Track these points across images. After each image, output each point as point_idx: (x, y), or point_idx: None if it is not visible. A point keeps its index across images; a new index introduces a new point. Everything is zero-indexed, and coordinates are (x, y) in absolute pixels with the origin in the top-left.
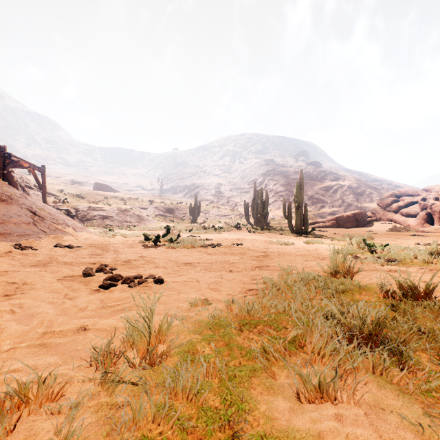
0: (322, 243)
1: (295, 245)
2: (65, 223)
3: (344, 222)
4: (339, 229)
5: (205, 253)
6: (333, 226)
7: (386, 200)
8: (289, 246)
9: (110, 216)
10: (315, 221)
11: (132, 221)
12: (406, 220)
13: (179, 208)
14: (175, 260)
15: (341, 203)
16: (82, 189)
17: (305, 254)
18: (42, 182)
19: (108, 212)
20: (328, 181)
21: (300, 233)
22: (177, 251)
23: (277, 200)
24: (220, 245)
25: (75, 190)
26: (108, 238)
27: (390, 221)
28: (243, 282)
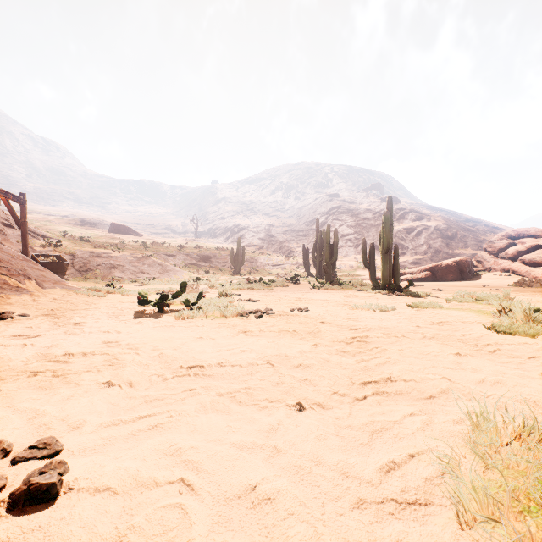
0: (441, 307)
1: (399, 312)
2: (25, 274)
3: (443, 273)
4: (438, 283)
5: (241, 331)
6: (428, 279)
7: (497, 243)
8: (389, 314)
9: (120, 266)
10: (401, 272)
11: (151, 272)
12: (531, 270)
13: (217, 255)
14: (171, 355)
15: (426, 249)
16: (93, 231)
17: (436, 333)
18: (21, 217)
19: (117, 259)
20: (408, 222)
21: (391, 289)
22: (191, 325)
23: (344, 245)
24: (270, 311)
25: (84, 232)
26: (95, 298)
27: (507, 271)
28: (355, 495)
